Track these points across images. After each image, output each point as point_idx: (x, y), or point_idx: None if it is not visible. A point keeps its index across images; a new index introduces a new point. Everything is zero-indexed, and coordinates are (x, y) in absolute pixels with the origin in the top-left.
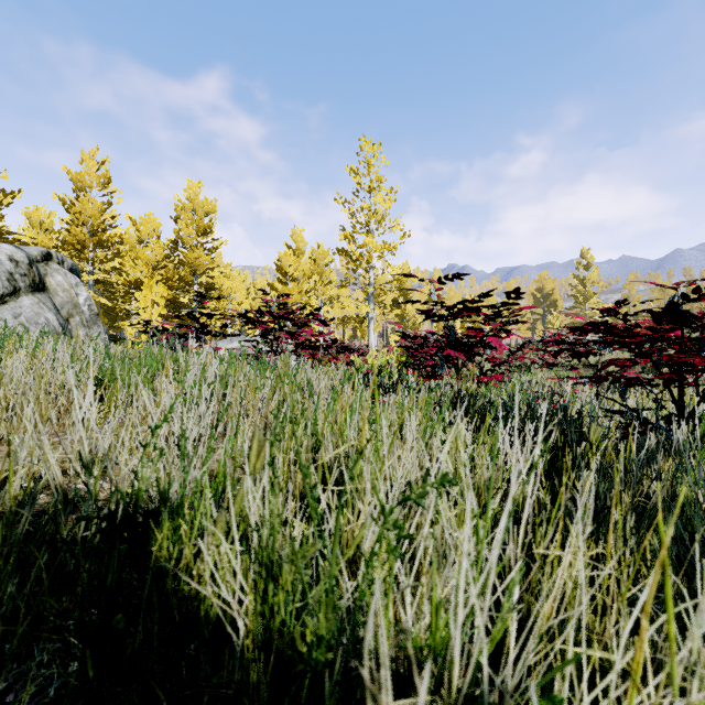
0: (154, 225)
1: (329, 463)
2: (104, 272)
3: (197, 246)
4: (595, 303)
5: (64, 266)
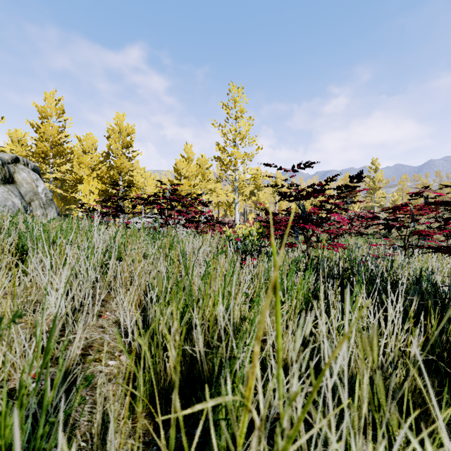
0: (93, 141)
1: (199, 357)
2: (61, 173)
3: (122, 155)
4: (380, 193)
5: (28, 166)
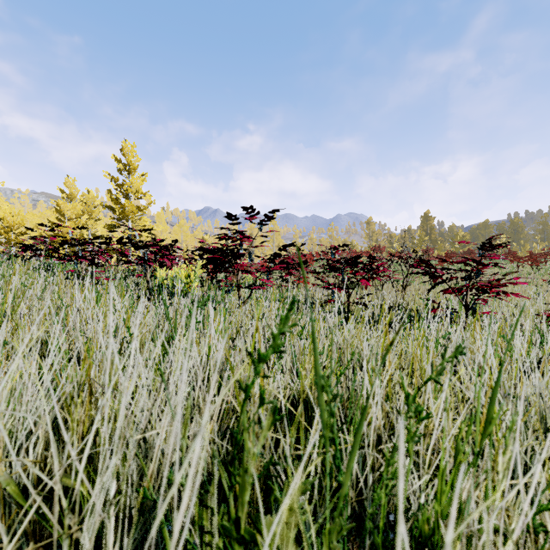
0: None
1: None
2: None
3: None
4: (278, 245)
5: None
